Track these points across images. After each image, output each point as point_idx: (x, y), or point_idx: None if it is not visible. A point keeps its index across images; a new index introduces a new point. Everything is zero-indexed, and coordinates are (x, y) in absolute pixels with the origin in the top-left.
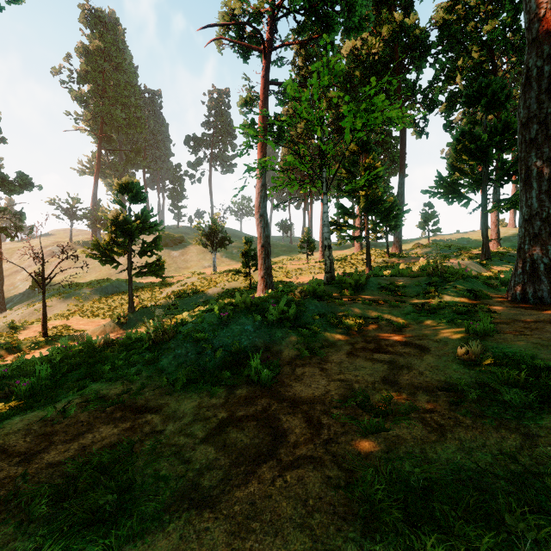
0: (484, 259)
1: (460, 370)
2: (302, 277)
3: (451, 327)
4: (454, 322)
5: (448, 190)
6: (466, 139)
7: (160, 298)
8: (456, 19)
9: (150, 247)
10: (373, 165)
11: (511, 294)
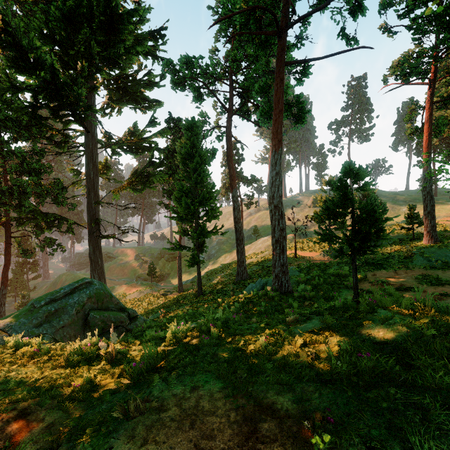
0: None
1: None
2: None
3: None
4: None
5: None
6: None
7: None
8: None
9: None
10: None
11: None
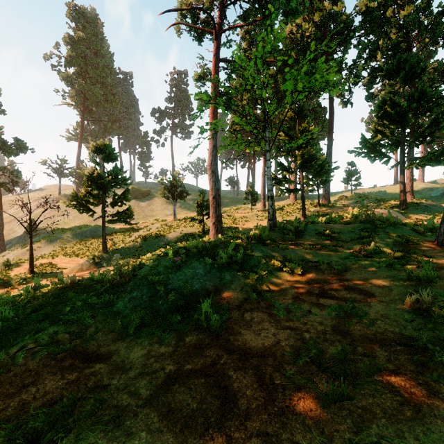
0: (402, 208)
1: (413, 320)
2: (247, 224)
3: (391, 272)
4: (392, 267)
5: (371, 150)
6: (387, 106)
7: (129, 241)
8: (377, 6)
9: (120, 198)
10: (307, 129)
11: (441, 239)
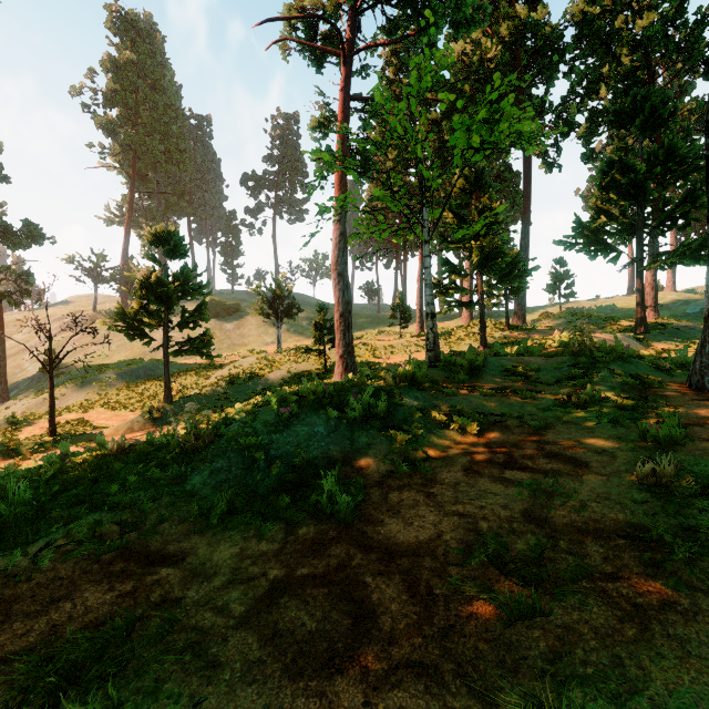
0: (639, 332)
1: (645, 502)
2: (394, 357)
3: (616, 430)
4: (618, 422)
5: (589, 240)
6: (615, 171)
7: (206, 384)
8: (600, 12)
9: (192, 317)
10: (489, 206)
11: (696, 380)
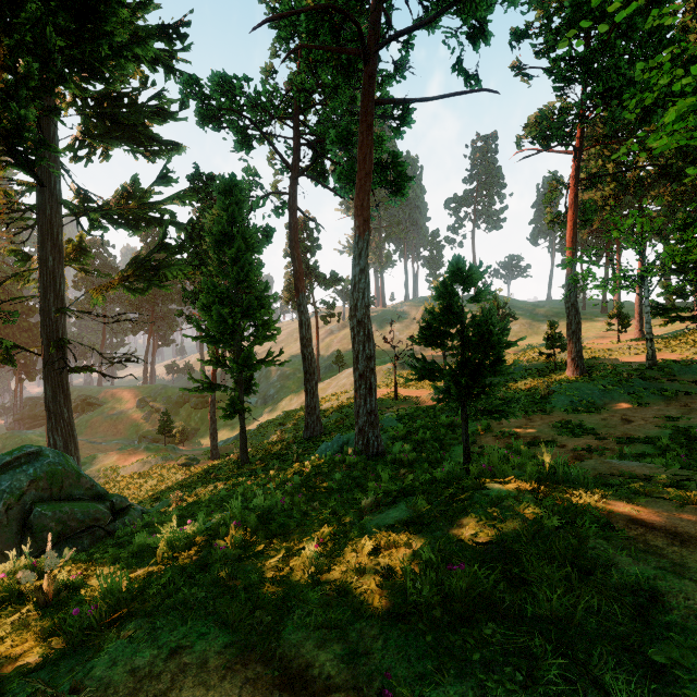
0: None
1: None
2: (613, 359)
3: None
4: None
5: None
6: None
7: None
8: None
9: None
10: None
11: None
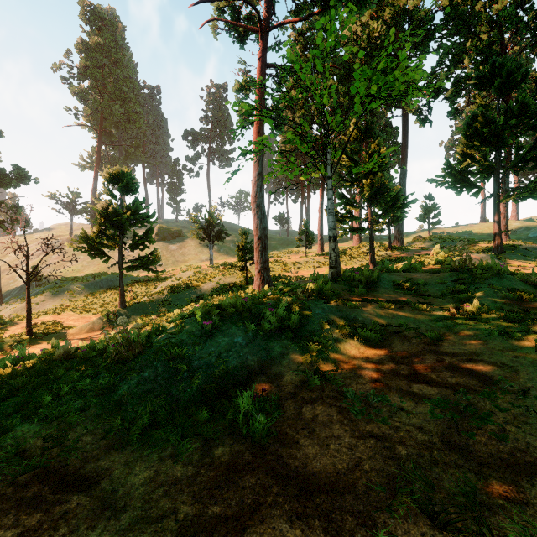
0: (496, 252)
1: None
2: (301, 271)
3: (508, 342)
4: (509, 334)
5: (456, 179)
6: (478, 123)
7: (153, 293)
8: None
9: (141, 240)
10: (378, 151)
11: None
